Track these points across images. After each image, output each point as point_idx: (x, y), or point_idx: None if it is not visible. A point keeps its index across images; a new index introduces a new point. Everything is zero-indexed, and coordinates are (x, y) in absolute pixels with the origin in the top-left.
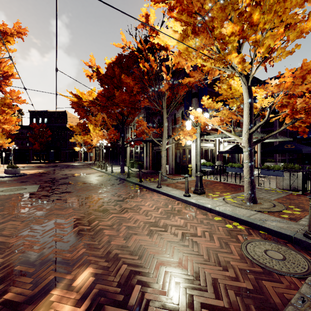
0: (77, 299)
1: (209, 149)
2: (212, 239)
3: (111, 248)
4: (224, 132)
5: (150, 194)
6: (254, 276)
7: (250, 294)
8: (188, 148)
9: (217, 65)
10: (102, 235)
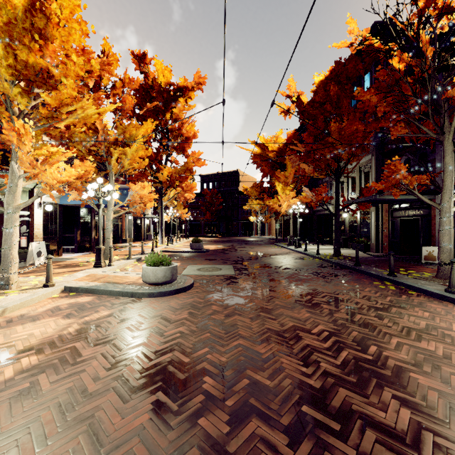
0: None
1: None
2: None
3: None
4: None
5: (437, 304)
6: None
7: None
8: None
9: None
10: (417, 384)
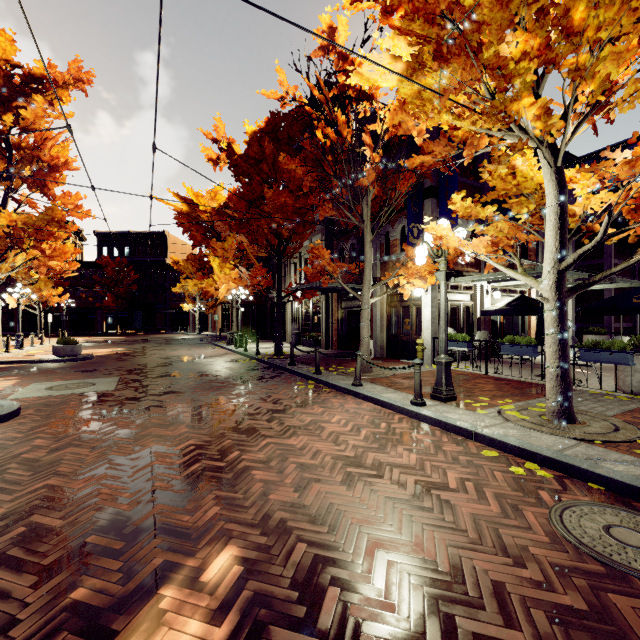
0: (213, 608)
1: (461, 306)
2: (482, 498)
3: (270, 508)
4: (501, 268)
5: (339, 398)
6: (588, 581)
7: (582, 621)
8: (415, 304)
9: (486, 125)
10: (250, 480)
